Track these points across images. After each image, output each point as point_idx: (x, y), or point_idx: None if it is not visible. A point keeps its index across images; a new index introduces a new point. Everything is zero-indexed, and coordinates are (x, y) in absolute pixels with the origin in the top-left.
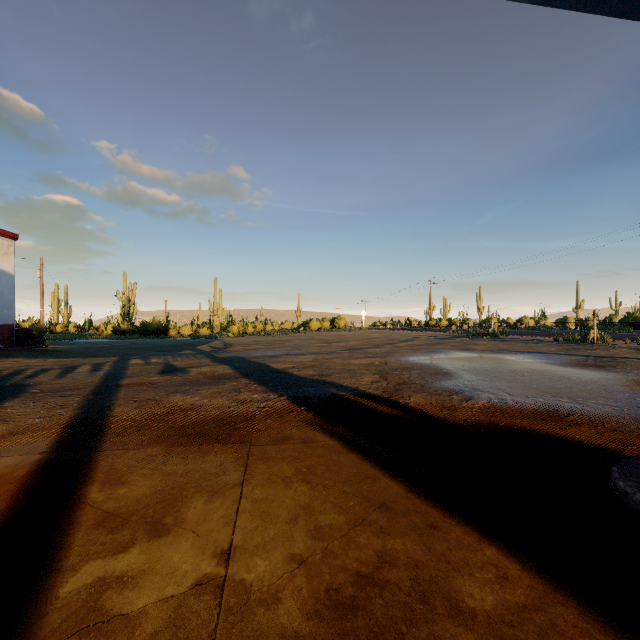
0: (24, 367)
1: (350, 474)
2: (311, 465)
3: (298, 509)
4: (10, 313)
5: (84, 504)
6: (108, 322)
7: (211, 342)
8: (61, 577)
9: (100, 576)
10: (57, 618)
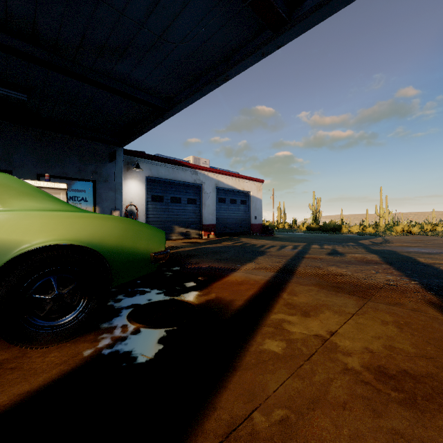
0: (265, 244)
1: (442, 337)
2: (409, 322)
3: (383, 335)
4: (260, 218)
5: (281, 298)
6: (304, 223)
7: (373, 238)
8: (271, 313)
9: (282, 318)
10: (269, 322)
